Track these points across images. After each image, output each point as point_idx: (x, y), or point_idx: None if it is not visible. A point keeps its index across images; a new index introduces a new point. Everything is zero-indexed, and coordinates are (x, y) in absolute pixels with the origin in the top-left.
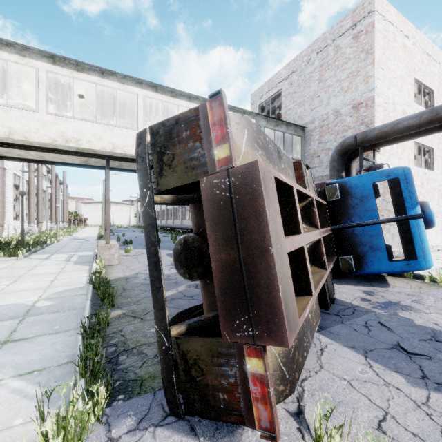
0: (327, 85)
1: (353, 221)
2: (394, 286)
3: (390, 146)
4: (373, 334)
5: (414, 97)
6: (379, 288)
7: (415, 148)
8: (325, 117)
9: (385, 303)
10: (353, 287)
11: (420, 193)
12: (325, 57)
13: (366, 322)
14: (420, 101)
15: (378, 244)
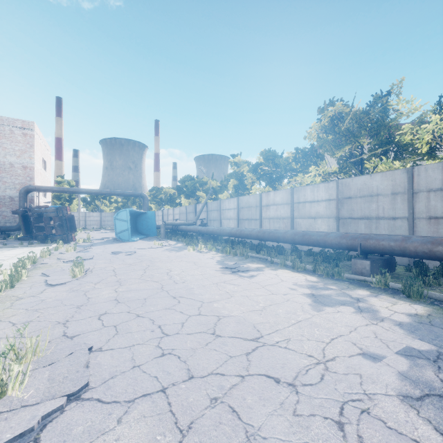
0: (4, 146)
1: None
2: None
3: None
4: None
5: None
6: None
7: None
8: (3, 163)
9: None
10: None
11: None
12: (3, 130)
13: None
14: None
15: None
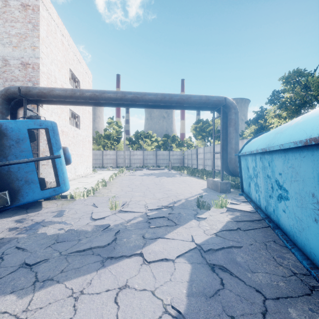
0: None
1: (9, 160)
2: (45, 208)
3: (53, 106)
4: (5, 263)
5: (72, 81)
6: (32, 213)
7: (71, 113)
8: None
9: (32, 225)
10: (7, 220)
11: (73, 142)
12: None
13: (3, 253)
14: (75, 85)
15: (33, 178)
